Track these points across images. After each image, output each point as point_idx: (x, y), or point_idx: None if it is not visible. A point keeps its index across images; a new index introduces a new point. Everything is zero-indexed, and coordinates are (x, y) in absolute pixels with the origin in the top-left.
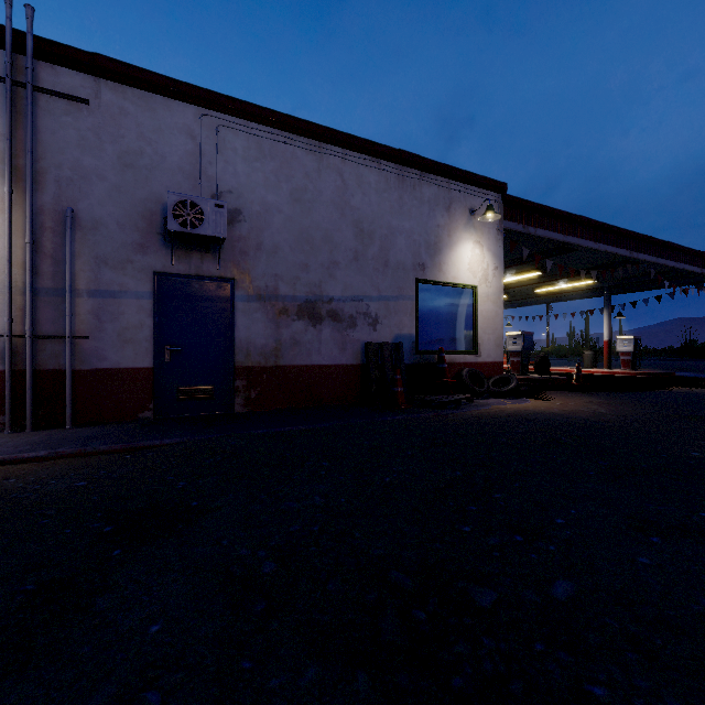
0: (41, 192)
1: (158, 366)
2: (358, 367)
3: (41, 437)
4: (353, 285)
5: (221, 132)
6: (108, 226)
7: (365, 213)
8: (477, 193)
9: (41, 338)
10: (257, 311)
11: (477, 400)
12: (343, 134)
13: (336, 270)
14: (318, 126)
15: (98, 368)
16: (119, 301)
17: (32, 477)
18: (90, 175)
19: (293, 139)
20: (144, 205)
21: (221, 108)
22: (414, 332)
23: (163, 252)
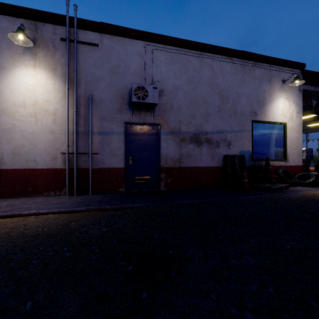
0: (79, 88)
1: (126, 166)
2: (220, 168)
3: (80, 199)
4: (217, 125)
5: (154, 52)
6: (106, 102)
7: (224, 86)
8: (286, 70)
9: (79, 154)
10: (170, 139)
11: (289, 187)
12: (213, 46)
13: (209, 117)
14: (200, 43)
15: (102, 167)
16: (110, 136)
17: (81, 222)
18: (99, 79)
19: (188, 52)
20: (121, 91)
21: (154, 40)
22: (250, 149)
23: (129, 113)
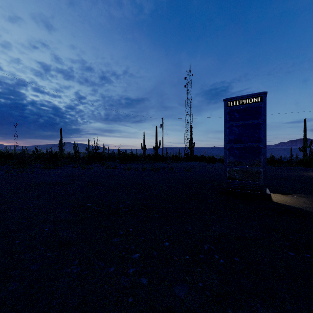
0: None
1: None
2: None
3: None
4: None
5: None
6: None
7: None
8: None
9: None
10: None
11: None
12: None
13: None
14: None
15: None
16: None
17: None
18: None
19: None
20: None
21: None
22: None
23: None
